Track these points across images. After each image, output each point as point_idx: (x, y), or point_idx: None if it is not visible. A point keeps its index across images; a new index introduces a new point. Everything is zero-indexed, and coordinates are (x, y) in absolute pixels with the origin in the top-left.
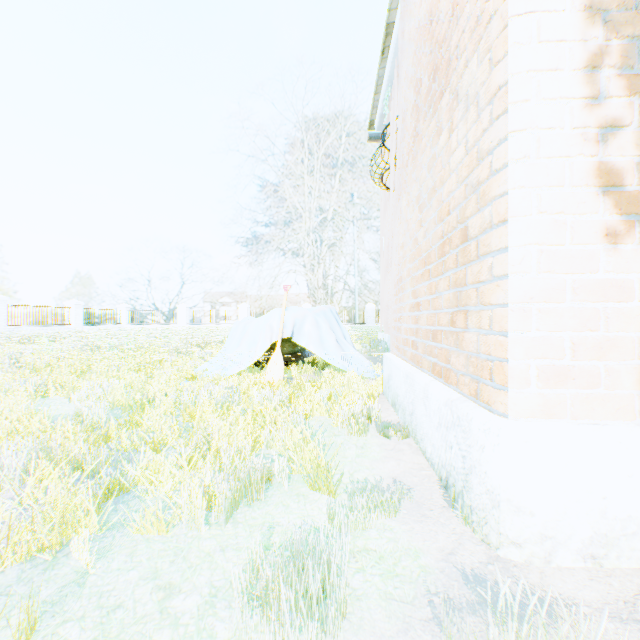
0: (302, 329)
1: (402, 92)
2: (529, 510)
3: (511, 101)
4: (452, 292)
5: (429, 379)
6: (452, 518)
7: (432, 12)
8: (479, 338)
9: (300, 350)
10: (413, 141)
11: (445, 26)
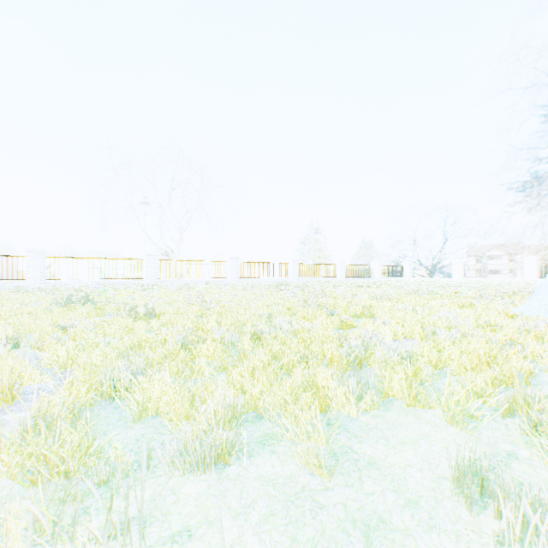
0: None
1: None
2: None
3: None
4: None
5: None
6: None
7: None
8: None
9: None
10: None
11: None
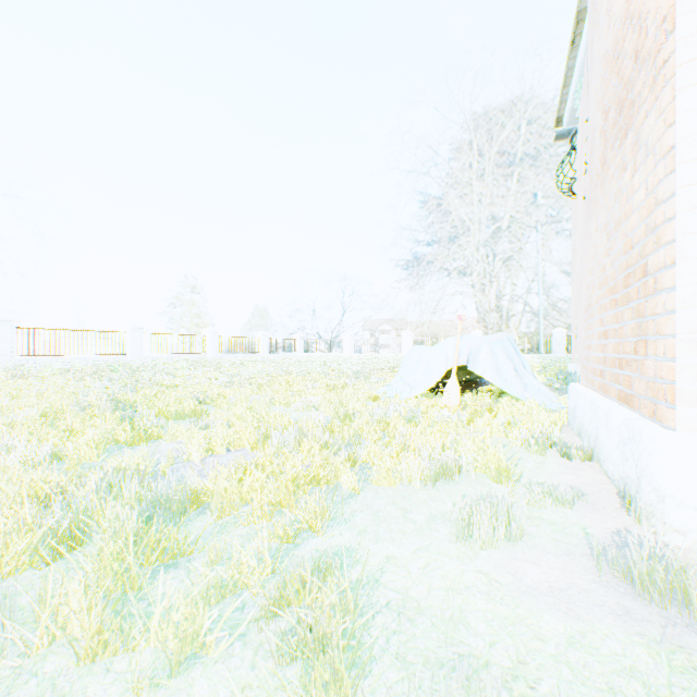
0: (477, 357)
1: (591, 107)
2: (692, 505)
3: (680, 162)
4: (635, 322)
5: (612, 404)
6: (623, 515)
7: (618, 48)
8: (655, 364)
9: (474, 378)
10: (600, 167)
11: (629, 70)
